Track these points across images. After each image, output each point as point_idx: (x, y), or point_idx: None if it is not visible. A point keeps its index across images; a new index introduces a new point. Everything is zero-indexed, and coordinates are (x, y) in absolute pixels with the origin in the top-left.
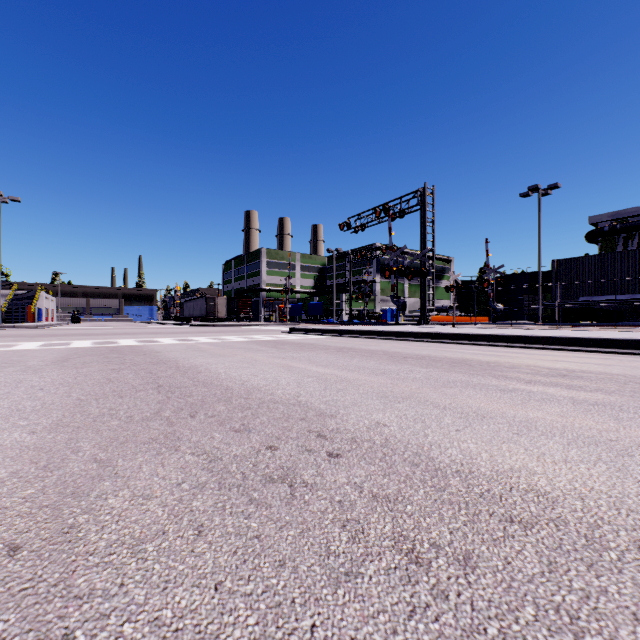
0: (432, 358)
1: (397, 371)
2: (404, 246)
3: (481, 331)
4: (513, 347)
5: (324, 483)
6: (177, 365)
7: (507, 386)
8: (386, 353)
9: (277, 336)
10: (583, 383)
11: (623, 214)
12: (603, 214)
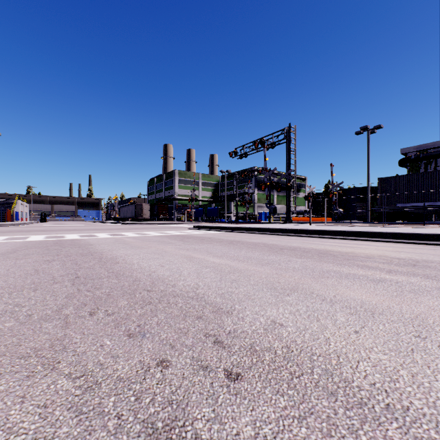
0: (302, 249)
1: (278, 261)
2: (275, 168)
3: (332, 228)
4: (359, 240)
5: (223, 439)
6: (101, 256)
7: (374, 276)
8: (266, 245)
9: (184, 231)
10: (435, 272)
11: (424, 147)
12: (410, 147)
